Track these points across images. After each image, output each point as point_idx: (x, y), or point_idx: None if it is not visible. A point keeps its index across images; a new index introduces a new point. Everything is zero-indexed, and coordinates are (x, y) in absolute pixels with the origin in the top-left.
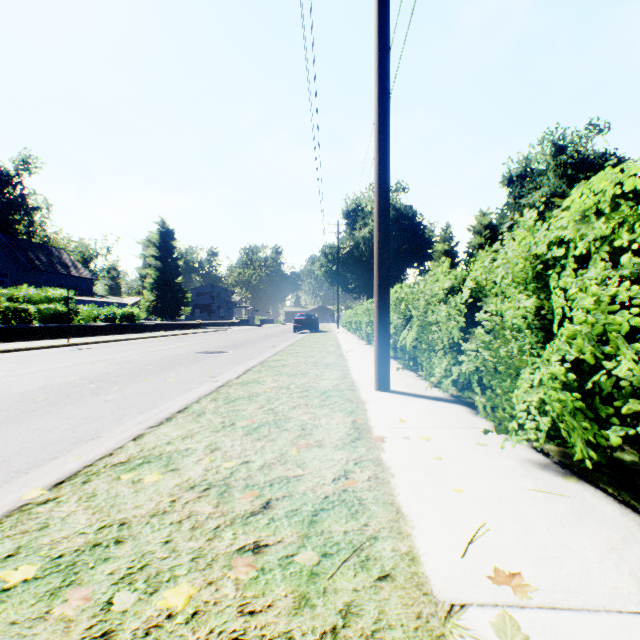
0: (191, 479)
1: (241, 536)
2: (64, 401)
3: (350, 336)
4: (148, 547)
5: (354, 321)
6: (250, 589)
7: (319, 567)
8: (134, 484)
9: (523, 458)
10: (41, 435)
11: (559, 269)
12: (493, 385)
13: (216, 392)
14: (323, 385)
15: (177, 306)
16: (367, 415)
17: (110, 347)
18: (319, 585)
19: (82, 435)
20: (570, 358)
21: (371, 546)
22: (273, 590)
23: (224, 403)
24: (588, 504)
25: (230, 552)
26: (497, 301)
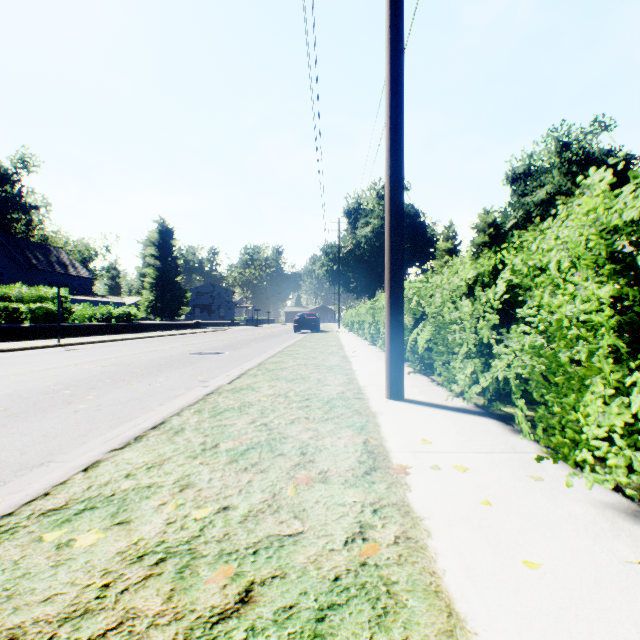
0: (142, 541)
1: None
2: (27, 411)
3: (352, 336)
4: None
5: (356, 321)
6: None
7: None
8: (58, 551)
9: (600, 502)
10: None
11: None
12: (548, 400)
13: (203, 401)
14: (326, 392)
15: (176, 306)
16: (381, 433)
17: (102, 348)
18: None
19: (30, 459)
20: None
21: None
22: None
23: (209, 416)
24: None
25: None
26: (547, 292)
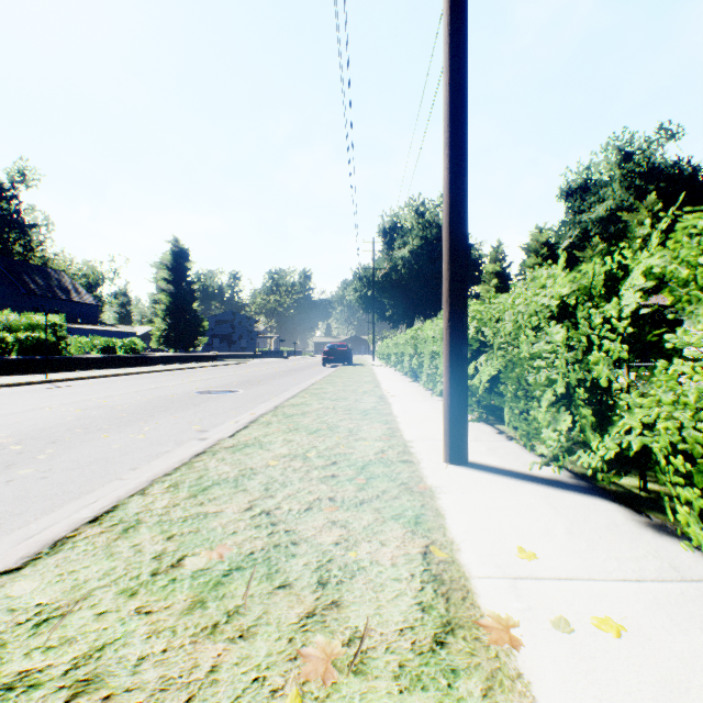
0: None
1: None
2: None
3: (389, 370)
4: None
5: (394, 352)
6: None
7: None
8: None
9: None
10: None
11: None
12: None
13: (186, 467)
14: (360, 451)
15: (192, 336)
16: (447, 531)
17: (95, 384)
18: None
19: None
20: None
21: None
22: None
23: (187, 495)
24: None
25: None
26: None
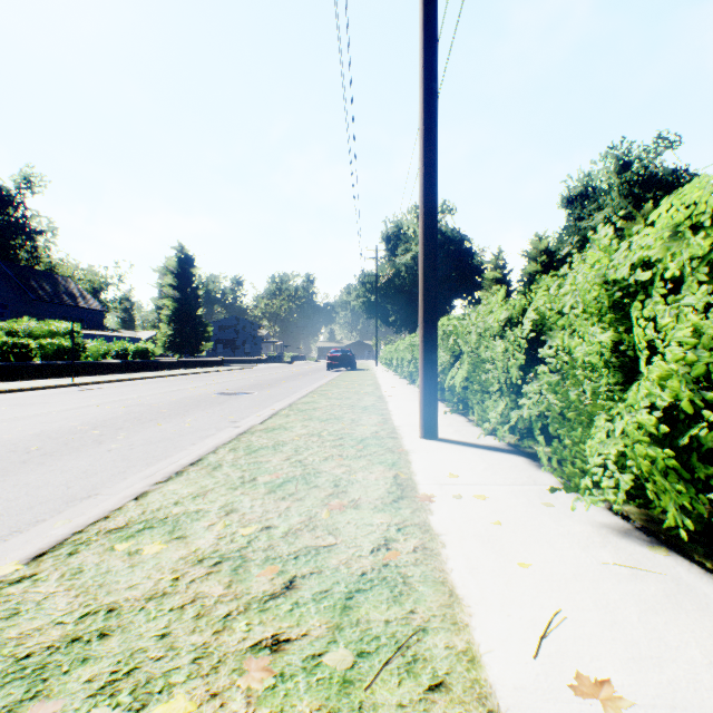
0: (200, 550)
1: (257, 627)
2: (61, 451)
3: (390, 375)
4: (139, 643)
5: (395, 358)
6: (265, 704)
7: (354, 672)
8: (130, 556)
9: (599, 522)
10: (29, 492)
11: (643, 296)
12: (561, 434)
13: (236, 440)
14: (360, 432)
15: (197, 341)
16: (411, 468)
17: (120, 387)
18: (353, 698)
19: (77, 492)
20: (660, 404)
21: (419, 642)
22: (294, 706)
23: (245, 453)
24: (684, 583)
25: (242, 650)
26: (565, 335)
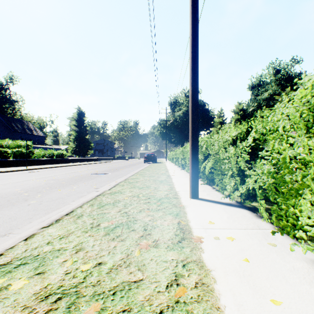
0: (49, 285)
1: None
2: (3, 205)
3: (173, 165)
4: None
5: (175, 157)
6: None
7: None
8: None
9: (310, 259)
10: None
11: None
12: (278, 201)
13: (94, 199)
14: (159, 194)
15: (86, 150)
16: (187, 217)
17: (47, 171)
18: None
19: None
20: None
21: None
22: None
23: (97, 207)
24: None
25: None
26: (277, 143)
